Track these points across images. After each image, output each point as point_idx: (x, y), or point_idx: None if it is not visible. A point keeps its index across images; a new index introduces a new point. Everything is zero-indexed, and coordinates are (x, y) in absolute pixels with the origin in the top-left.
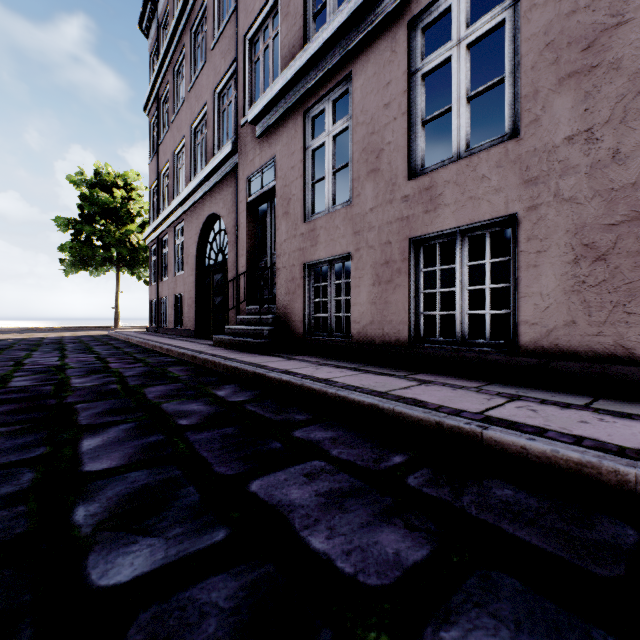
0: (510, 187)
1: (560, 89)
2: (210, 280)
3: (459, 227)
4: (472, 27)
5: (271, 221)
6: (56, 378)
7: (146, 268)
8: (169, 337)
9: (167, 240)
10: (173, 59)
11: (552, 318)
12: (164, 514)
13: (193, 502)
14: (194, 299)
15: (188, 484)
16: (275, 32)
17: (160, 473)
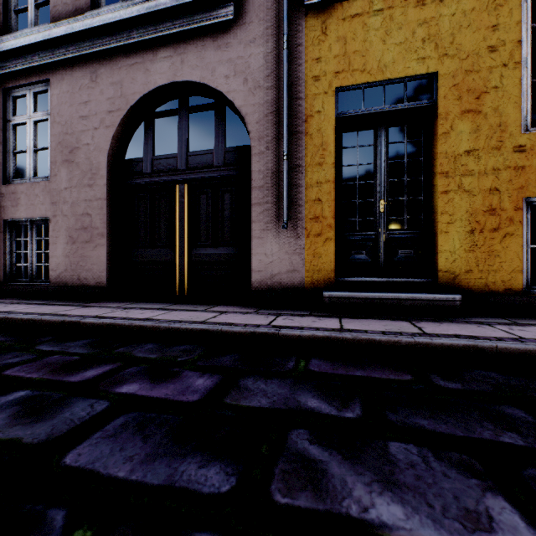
0: (47, 204)
1: (63, 165)
2: None
3: (30, 218)
4: (36, 113)
5: None
6: None
7: None
8: None
9: None
10: None
11: (61, 268)
12: None
13: None
14: None
15: None
16: None
17: None
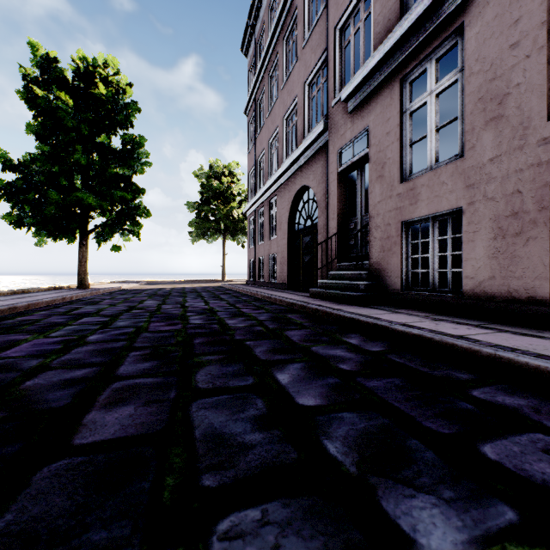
0: None
1: None
2: (299, 242)
3: None
4: None
5: (361, 186)
6: (215, 319)
7: (243, 235)
8: (267, 289)
9: (262, 212)
10: (268, 67)
11: None
12: (415, 468)
13: (434, 459)
14: (286, 258)
15: (409, 436)
16: (366, 14)
17: (369, 418)
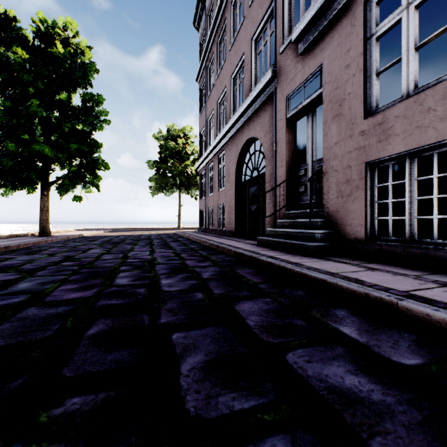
0: None
1: None
2: (246, 192)
3: None
4: None
5: (312, 131)
6: (148, 276)
7: (196, 189)
8: (216, 236)
9: (212, 166)
10: (217, 34)
11: None
12: None
13: None
14: (233, 207)
15: None
16: None
17: None
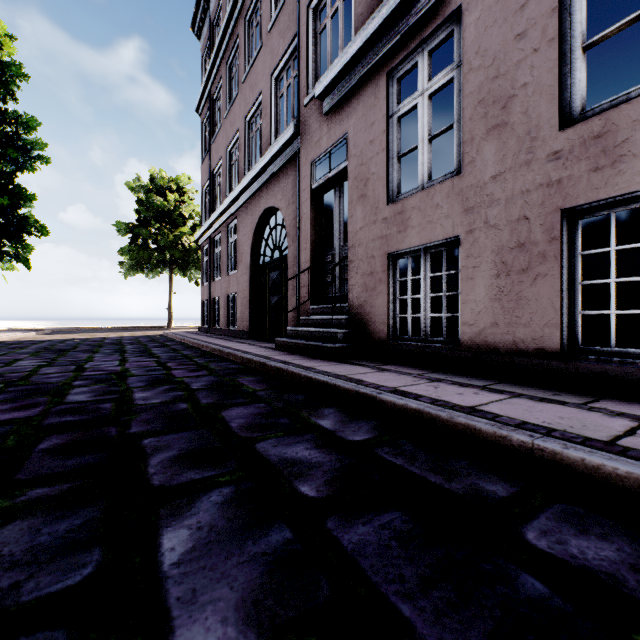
0: None
1: None
2: (265, 278)
3: None
4: None
5: (340, 209)
6: (117, 390)
7: (197, 269)
8: (224, 338)
9: (219, 239)
10: (226, 53)
11: None
12: None
13: None
14: (248, 299)
15: None
16: None
17: None
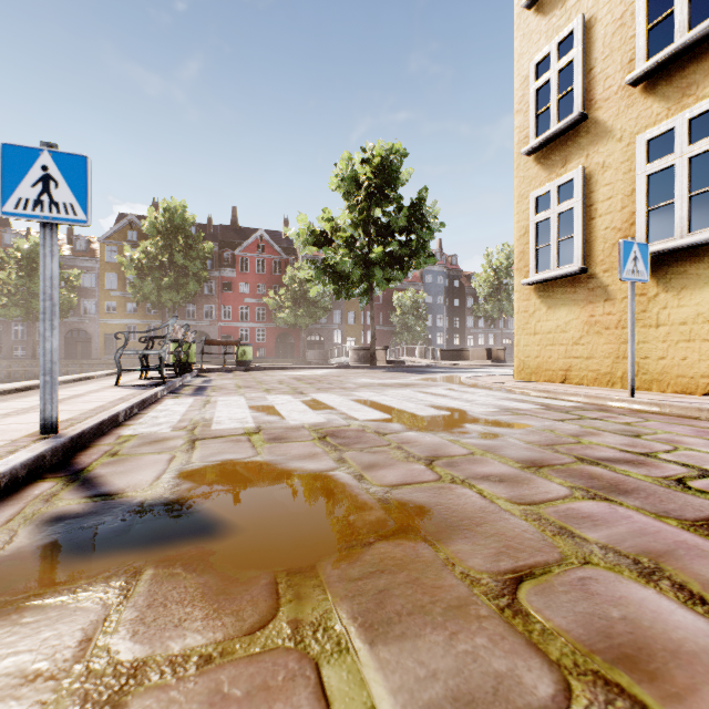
0: None
1: None
2: None
3: None
4: None
5: None
6: None
7: None
8: None
9: None
10: None
11: None
12: None
13: None
14: None
15: None
16: None
17: None
